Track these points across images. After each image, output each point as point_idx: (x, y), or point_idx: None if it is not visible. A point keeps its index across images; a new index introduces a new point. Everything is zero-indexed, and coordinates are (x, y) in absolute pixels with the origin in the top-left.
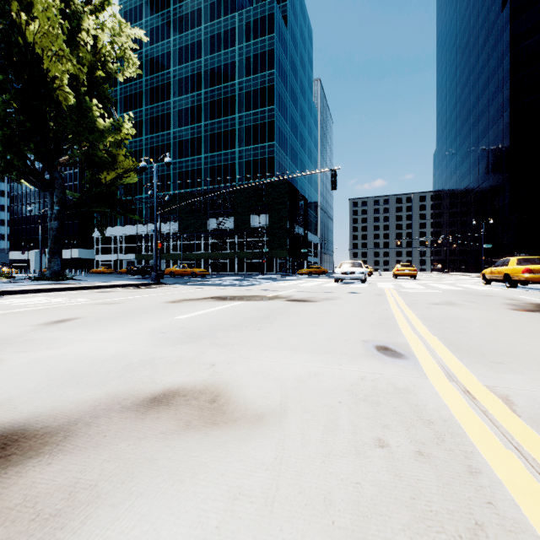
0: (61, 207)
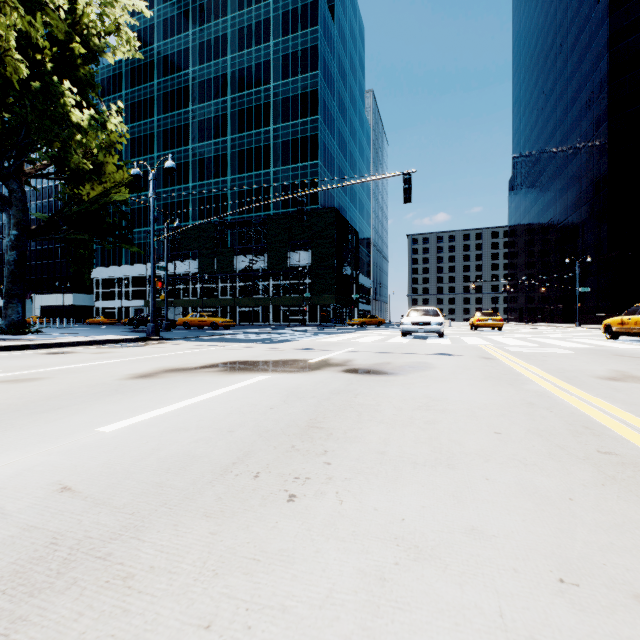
0: (20, 231)
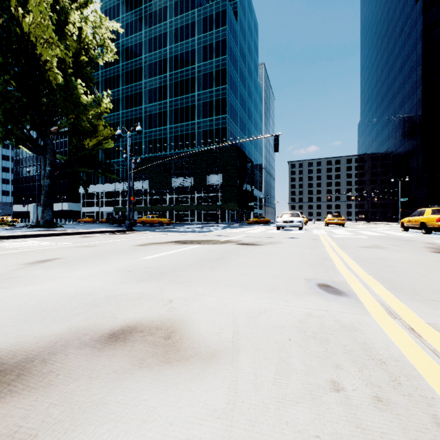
0: (52, 167)
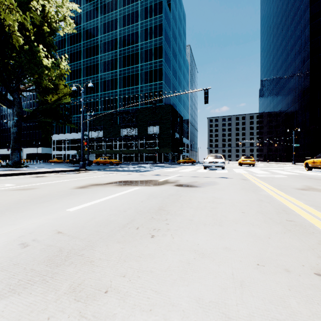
0: (19, 117)
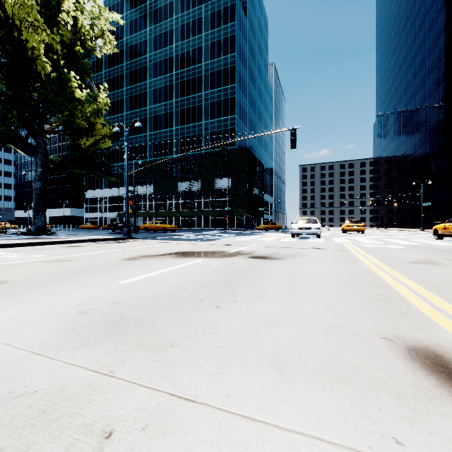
0: (43, 169)
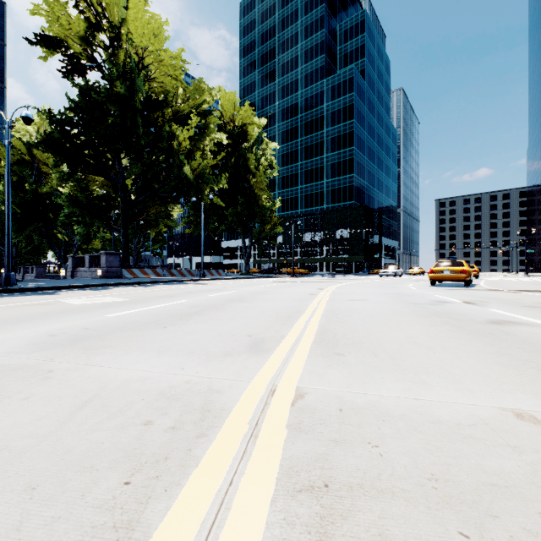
0: (251, 243)
